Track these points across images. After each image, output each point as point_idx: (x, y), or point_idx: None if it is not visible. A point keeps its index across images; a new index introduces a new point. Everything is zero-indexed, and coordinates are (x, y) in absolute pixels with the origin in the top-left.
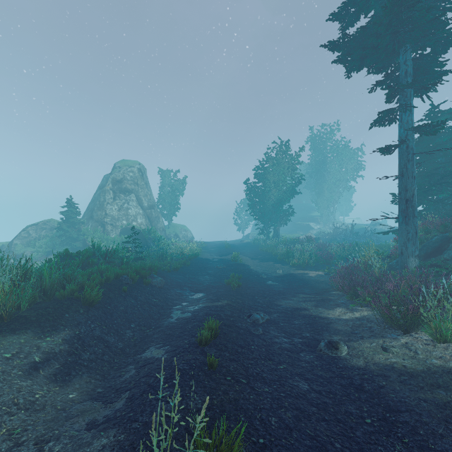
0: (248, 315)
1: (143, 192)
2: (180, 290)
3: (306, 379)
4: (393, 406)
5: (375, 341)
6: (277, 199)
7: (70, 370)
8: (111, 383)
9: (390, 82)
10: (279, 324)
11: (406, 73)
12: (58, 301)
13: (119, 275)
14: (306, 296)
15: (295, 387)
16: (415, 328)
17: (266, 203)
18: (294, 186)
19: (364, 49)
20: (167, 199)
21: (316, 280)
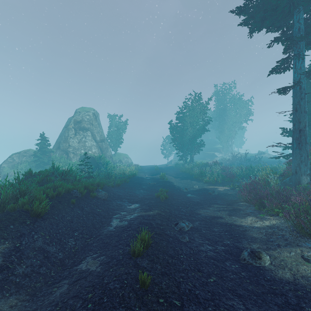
0: (175, 223)
1: (96, 130)
2: (120, 201)
3: (238, 296)
4: None
5: (293, 250)
6: (192, 135)
7: None
8: (39, 304)
9: (285, 38)
10: (201, 231)
11: (299, 30)
12: (8, 213)
13: (70, 189)
14: (219, 207)
15: (231, 308)
16: None
17: (184, 138)
18: (205, 125)
19: (264, 11)
20: (113, 135)
21: (224, 193)
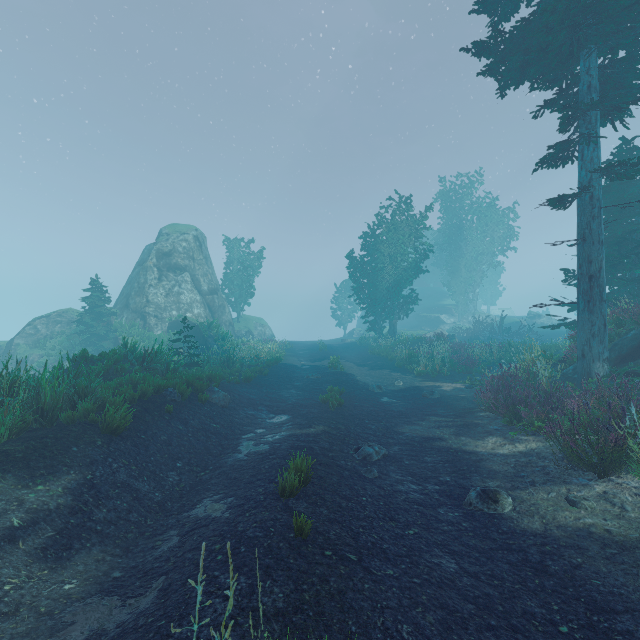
0: (356, 448)
1: (201, 270)
2: (253, 411)
3: (451, 553)
4: (600, 602)
5: (554, 489)
6: (393, 280)
7: (71, 539)
8: (138, 561)
9: (565, 102)
10: (402, 462)
11: (589, 88)
12: (64, 427)
13: (162, 387)
14: (440, 420)
15: (436, 567)
16: (616, 468)
17: (378, 286)
18: (419, 261)
19: (526, 52)
20: (235, 280)
21: (453, 396)
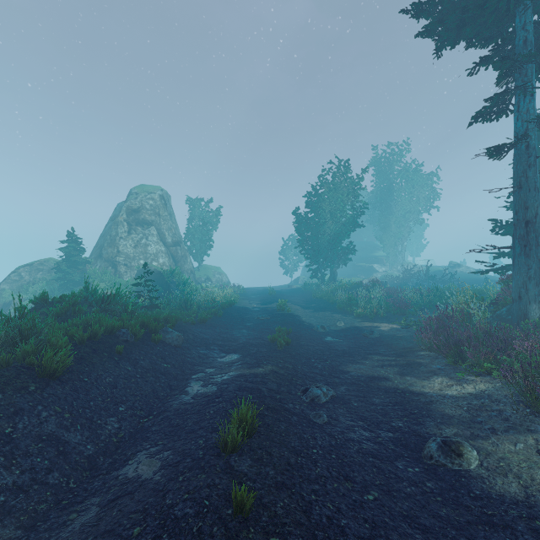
0: (304, 389)
1: (166, 225)
2: (205, 350)
3: (422, 529)
4: None
5: (520, 440)
6: (334, 233)
7: None
8: None
9: (500, 58)
10: (351, 404)
11: (525, 42)
12: None
13: (116, 328)
14: (382, 359)
15: None
16: None
17: (320, 239)
18: (356, 217)
19: (463, 11)
20: (196, 234)
21: (391, 336)
